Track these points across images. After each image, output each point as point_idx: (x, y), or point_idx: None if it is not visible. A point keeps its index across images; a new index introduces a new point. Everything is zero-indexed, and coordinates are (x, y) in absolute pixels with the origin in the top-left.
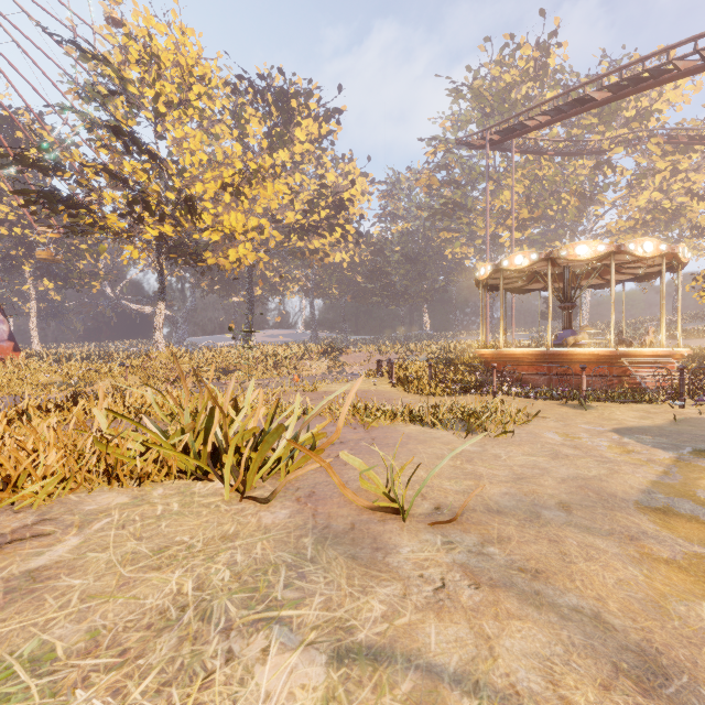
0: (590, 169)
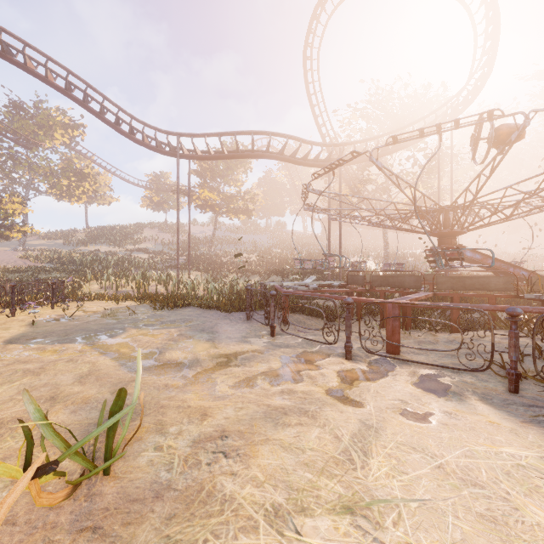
0: None
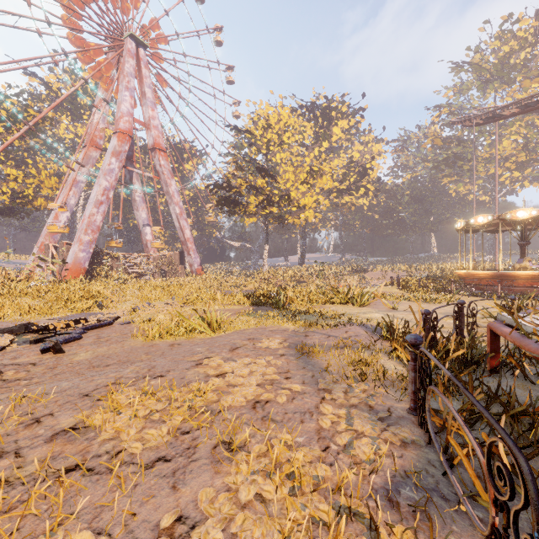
0: None
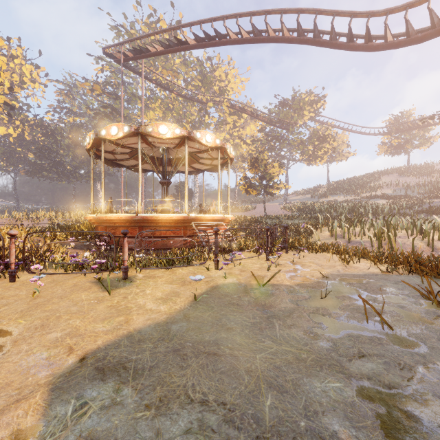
0: (198, 111)
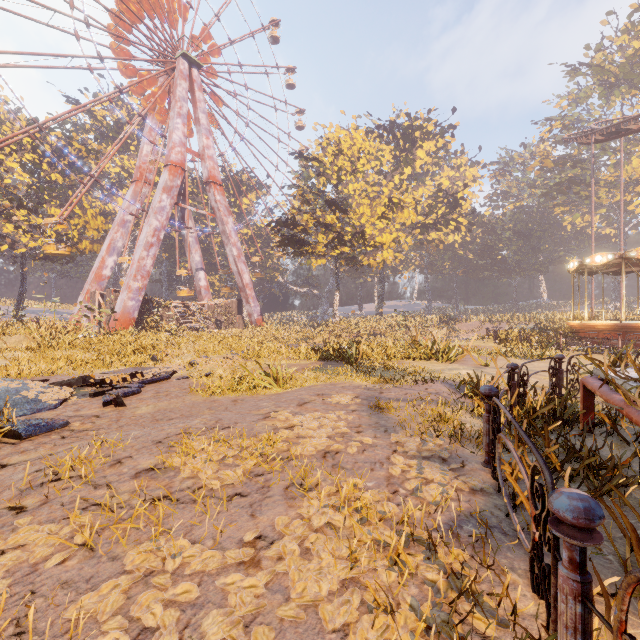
0: None
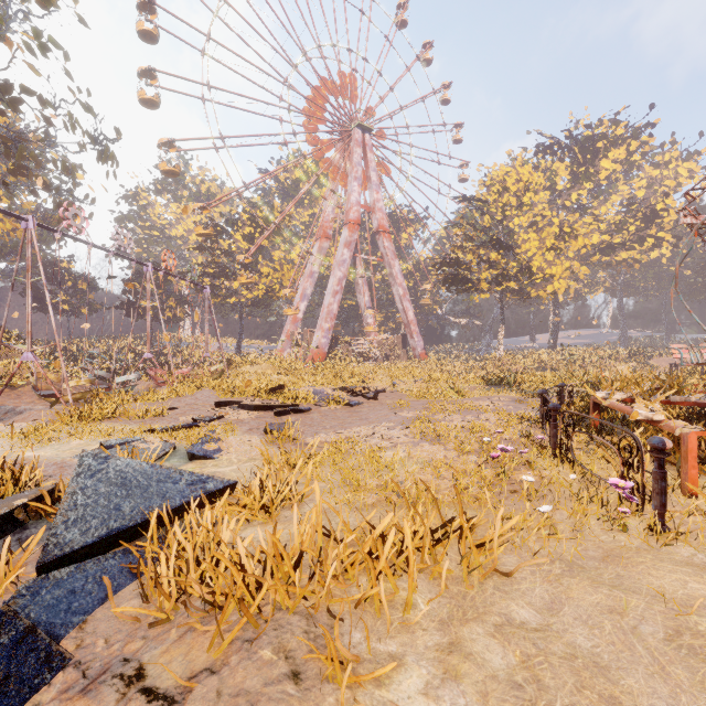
0: None
